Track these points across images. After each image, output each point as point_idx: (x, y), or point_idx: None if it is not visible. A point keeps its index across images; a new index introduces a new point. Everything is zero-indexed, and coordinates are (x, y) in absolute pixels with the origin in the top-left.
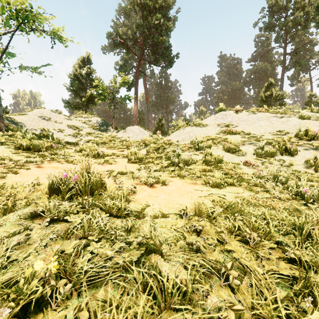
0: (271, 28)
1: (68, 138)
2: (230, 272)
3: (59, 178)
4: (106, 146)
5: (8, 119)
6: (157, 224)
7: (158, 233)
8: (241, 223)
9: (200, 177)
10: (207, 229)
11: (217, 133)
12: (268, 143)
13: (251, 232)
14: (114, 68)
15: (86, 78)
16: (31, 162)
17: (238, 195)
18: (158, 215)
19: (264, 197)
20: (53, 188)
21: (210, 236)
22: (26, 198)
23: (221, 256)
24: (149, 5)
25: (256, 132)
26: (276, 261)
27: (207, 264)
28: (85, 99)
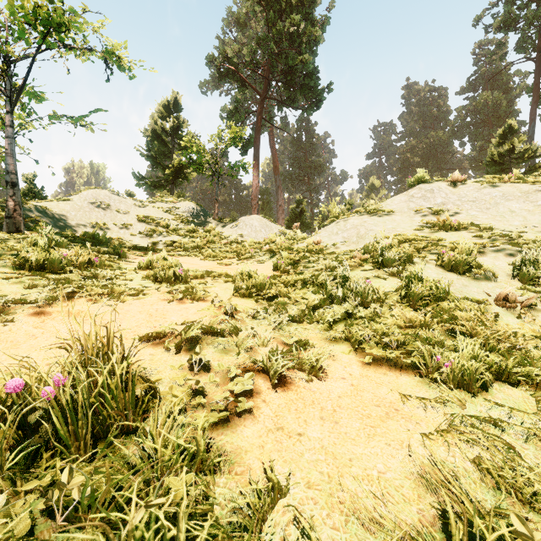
0: (510, 24)
1: (137, 239)
2: None
3: None
4: (202, 253)
5: (38, 208)
6: None
7: None
8: None
9: (403, 346)
10: None
11: (416, 228)
12: None
13: None
14: (220, 116)
15: (173, 135)
16: (27, 301)
17: None
18: None
19: None
20: None
21: None
22: None
23: None
24: (279, 1)
25: (504, 226)
26: None
27: None
28: (170, 171)
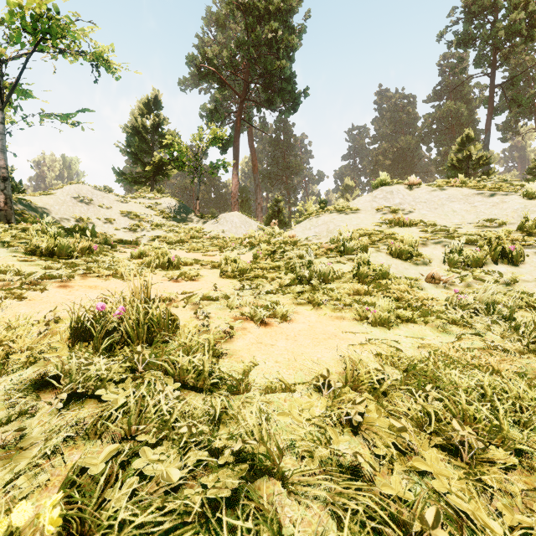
0: (468, 41)
1: (121, 233)
2: (432, 535)
3: (91, 310)
4: (185, 247)
5: (22, 202)
6: (272, 406)
7: (275, 427)
8: (439, 406)
9: (349, 306)
10: (371, 418)
11: (376, 224)
12: (470, 242)
13: (465, 428)
14: (200, 114)
15: (153, 132)
16: (51, 277)
17: (423, 342)
18: (274, 386)
19: (473, 346)
20: (80, 330)
21: (380, 436)
22: (30, 349)
23: (406, 488)
24: (258, 8)
25: (446, 223)
26: (522, 497)
27: (379, 506)
28: (151, 168)
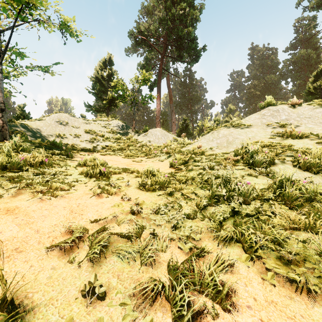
0: (320, 5)
1: (84, 144)
2: None
3: None
4: (123, 153)
5: (22, 125)
6: None
7: None
8: None
9: (296, 254)
10: None
11: (270, 136)
12: None
13: None
14: (137, 69)
15: (108, 80)
16: None
17: None
18: None
19: None
20: None
21: None
22: None
23: None
24: None
25: None
26: None
27: None
28: (106, 101)
